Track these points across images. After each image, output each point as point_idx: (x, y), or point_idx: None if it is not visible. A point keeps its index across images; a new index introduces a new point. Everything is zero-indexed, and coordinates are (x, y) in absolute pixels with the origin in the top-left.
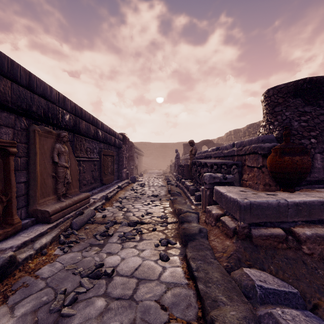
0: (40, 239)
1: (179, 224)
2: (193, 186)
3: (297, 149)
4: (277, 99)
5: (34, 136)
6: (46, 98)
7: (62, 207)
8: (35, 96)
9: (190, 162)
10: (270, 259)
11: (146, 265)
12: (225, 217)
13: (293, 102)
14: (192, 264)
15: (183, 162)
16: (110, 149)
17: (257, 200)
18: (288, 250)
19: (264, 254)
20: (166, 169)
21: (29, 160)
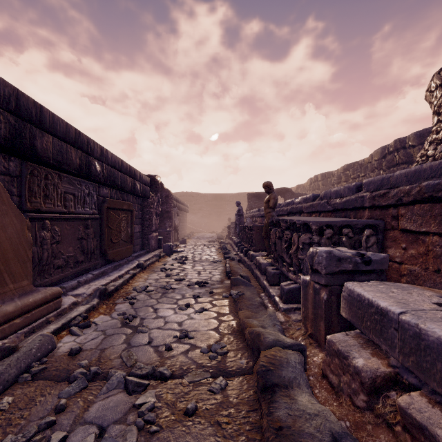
0: None
1: (262, 394)
2: (272, 266)
3: None
4: None
5: None
6: None
7: None
8: None
9: (265, 221)
10: None
11: None
12: (415, 400)
13: None
14: None
15: (247, 221)
16: (126, 198)
17: None
18: None
19: None
20: (222, 232)
21: None
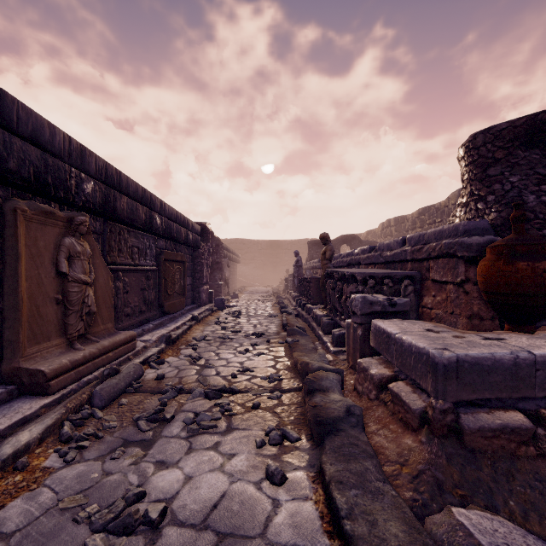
0: (17, 434)
1: (306, 394)
2: (327, 317)
3: (544, 246)
4: (493, 153)
5: (14, 221)
6: (42, 147)
7: (74, 362)
8: (14, 139)
9: (322, 273)
10: (505, 483)
11: (236, 495)
12: (399, 384)
13: (526, 156)
14: (338, 498)
15: (307, 273)
16: (178, 249)
17: (472, 352)
18: (541, 460)
19: (491, 472)
20: (279, 286)
21: (5, 268)
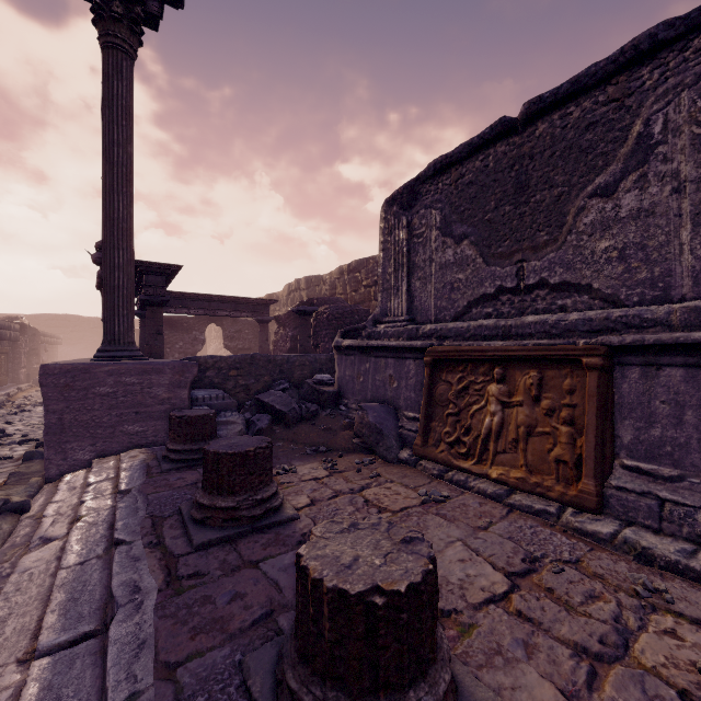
0: None
1: None
2: None
3: None
4: None
5: None
6: None
7: None
8: None
9: None
10: None
11: None
12: None
13: None
14: None
15: None
16: (3, 344)
17: None
18: None
19: None
20: None
21: None
